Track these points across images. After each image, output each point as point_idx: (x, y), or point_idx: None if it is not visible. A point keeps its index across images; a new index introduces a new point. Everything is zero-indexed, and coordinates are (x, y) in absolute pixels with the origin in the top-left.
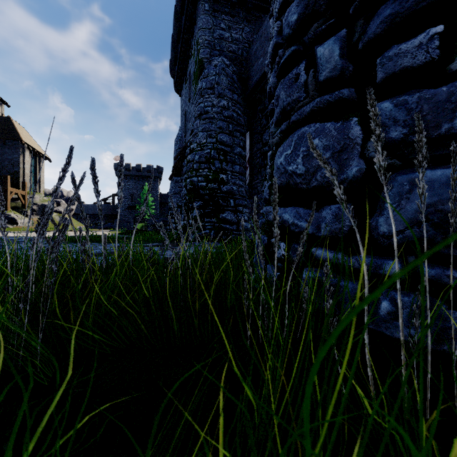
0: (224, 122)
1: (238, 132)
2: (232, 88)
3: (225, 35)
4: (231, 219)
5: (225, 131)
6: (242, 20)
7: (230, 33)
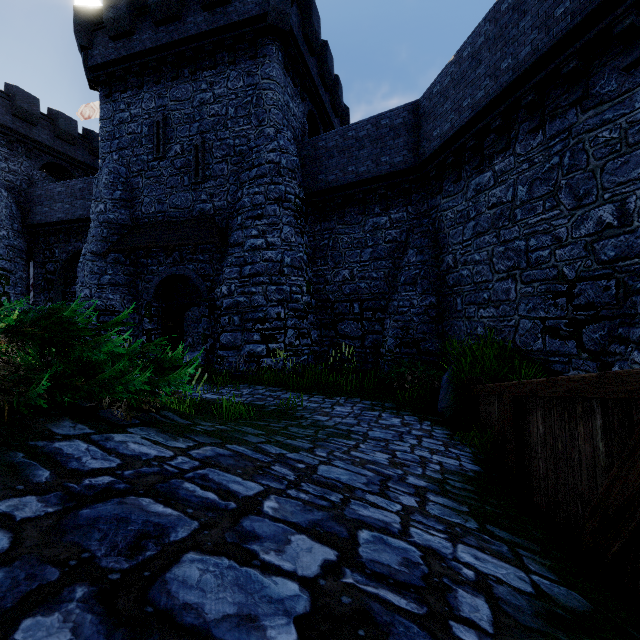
0: (5, 250)
1: (20, 258)
2: (13, 219)
3: (1, 165)
4: None
5: (7, 258)
6: (21, 155)
7: (7, 164)
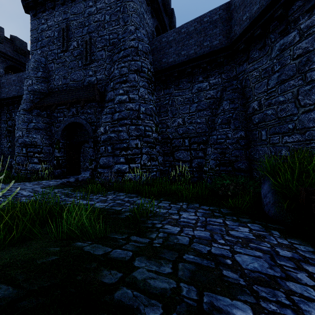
0: None
1: None
2: None
3: None
4: None
5: None
6: None
7: None
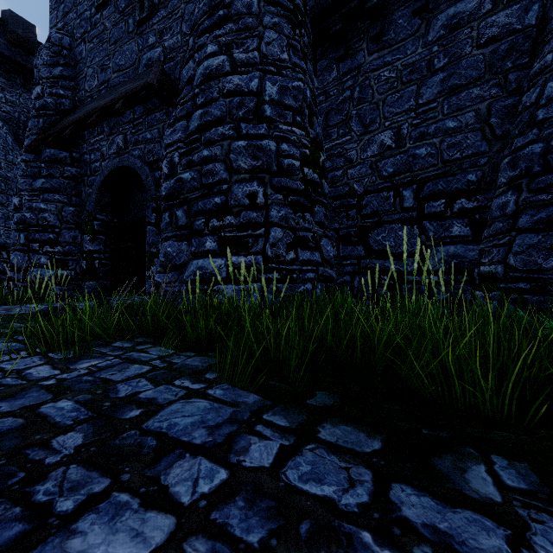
0: None
1: None
2: (6, 150)
3: None
4: (4, 269)
5: None
6: (20, 86)
7: (4, 94)
